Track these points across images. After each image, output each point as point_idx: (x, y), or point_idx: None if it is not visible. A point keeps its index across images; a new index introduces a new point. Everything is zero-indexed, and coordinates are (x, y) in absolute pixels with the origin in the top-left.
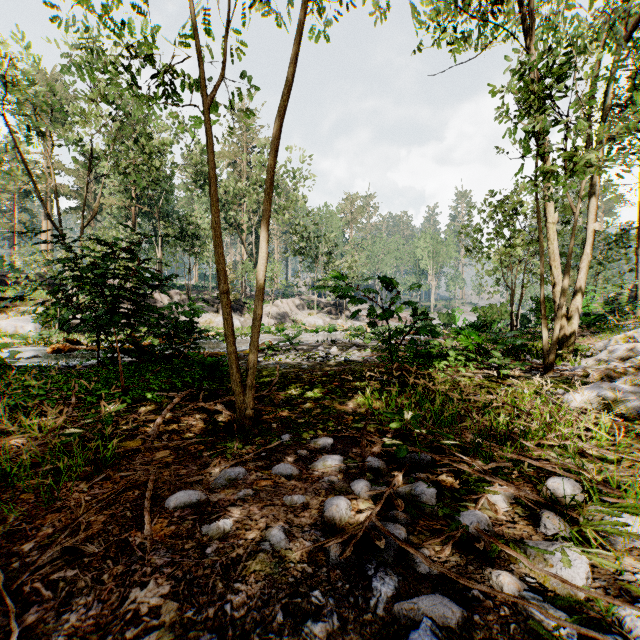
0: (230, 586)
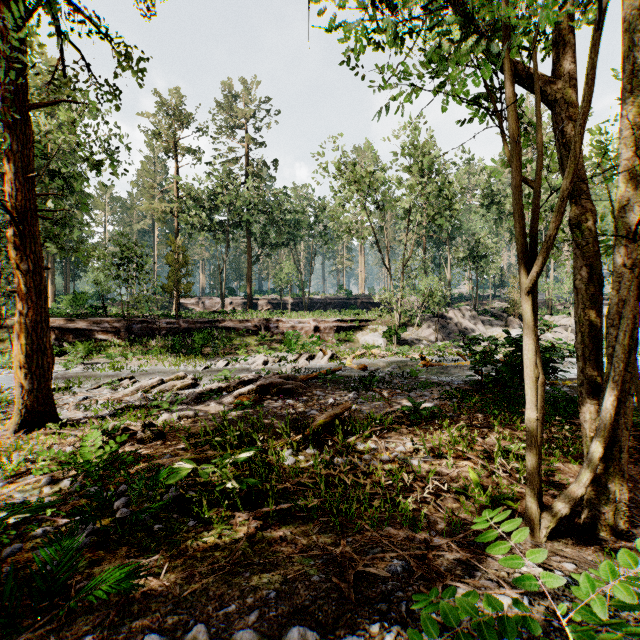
0: None
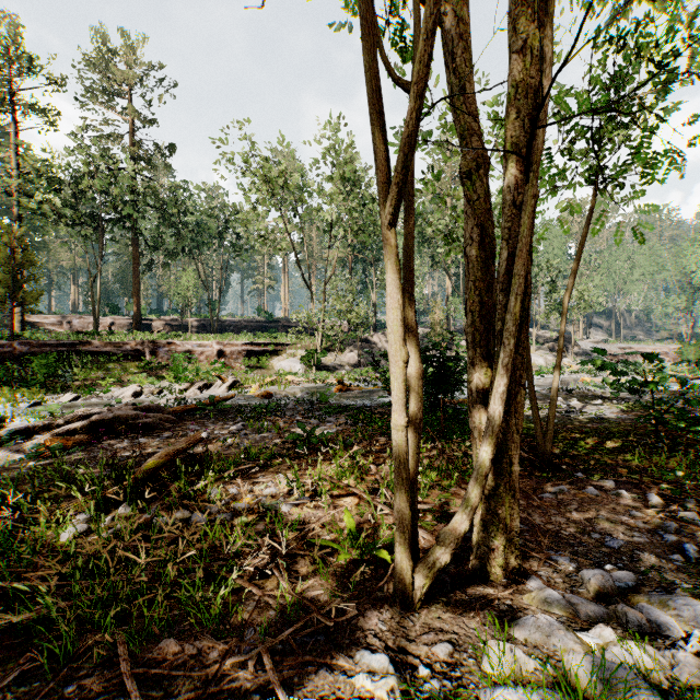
0: (592, 524)
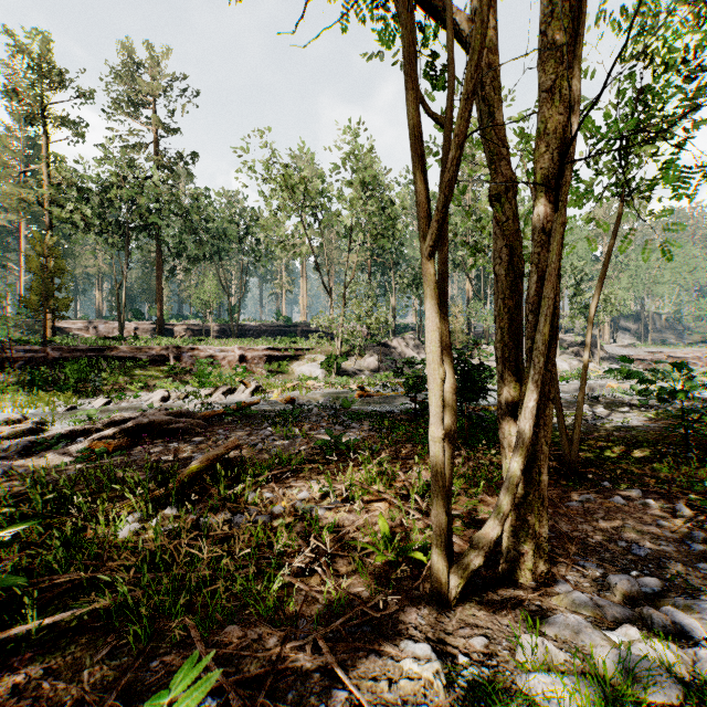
0: (619, 533)
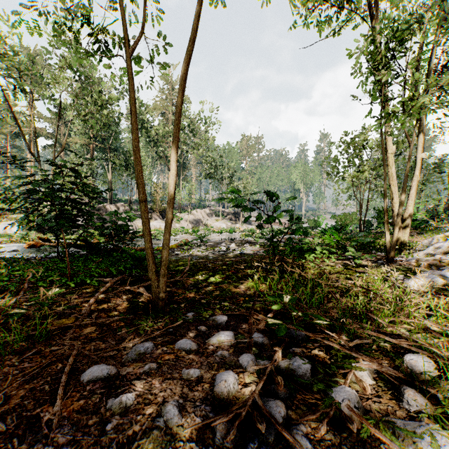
0: None
